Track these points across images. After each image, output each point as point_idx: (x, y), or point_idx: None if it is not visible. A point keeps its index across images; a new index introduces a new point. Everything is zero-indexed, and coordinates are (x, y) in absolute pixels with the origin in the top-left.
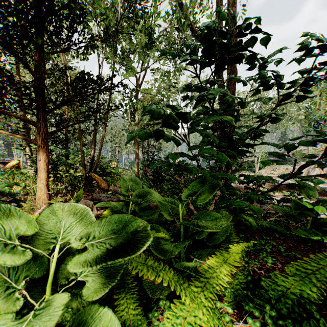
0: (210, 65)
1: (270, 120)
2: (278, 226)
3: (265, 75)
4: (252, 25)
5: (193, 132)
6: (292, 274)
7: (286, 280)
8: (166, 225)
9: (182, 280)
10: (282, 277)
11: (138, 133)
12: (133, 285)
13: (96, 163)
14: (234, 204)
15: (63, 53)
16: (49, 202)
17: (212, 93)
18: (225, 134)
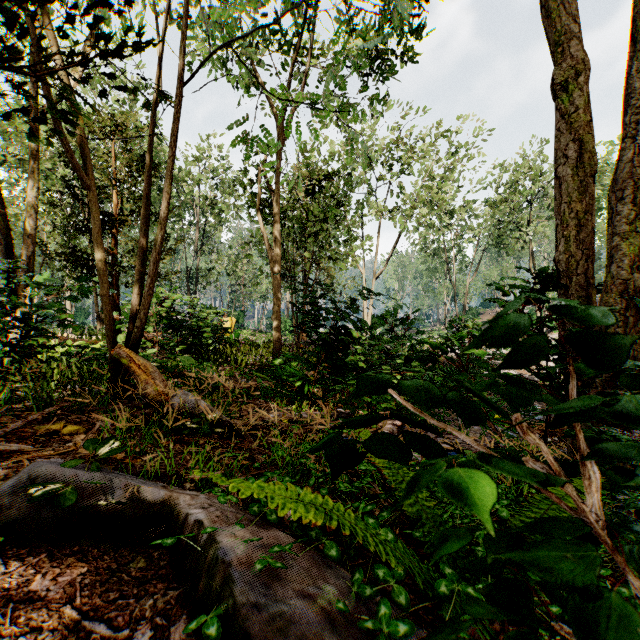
0: None
1: None
2: None
3: None
4: None
5: None
6: None
7: None
8: None
9: None
10: None
11: None
12: None
13: (141, 318)
14: None
15: None
16: None
17: None
18: None
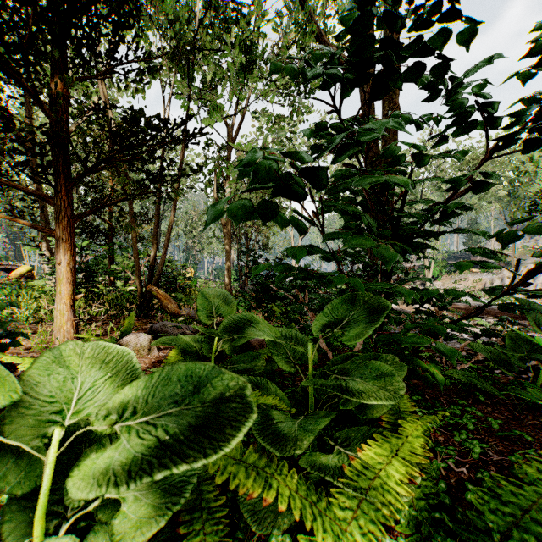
0: (362, 83)
1: (471, 187)
2: (481, 379)
3: (463, 104)
4: (441, 7)
5: (328, 211)
6: (528, 479)
7: (518, 493)
8: (279, 378)
9: (316, 495)
10: (510, 485)
11: (228, 206)
12: (218, 504)
13: (160, 270)
14: (406, 340)
15: (103, 83)
16: (75, 335)
17: (372, 128)
18: (385, 214)
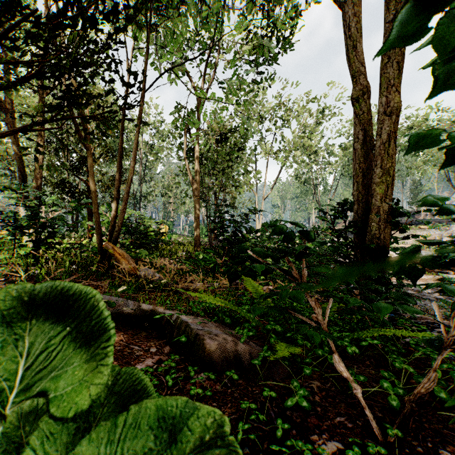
0: None
1: None
2: None
3: None
4: None
5: None
6: None
7: None
8: None
9: None
10: None
11: None
12: None
13: (119, 226)
14: None
15: None
16: None
17: None
18: None
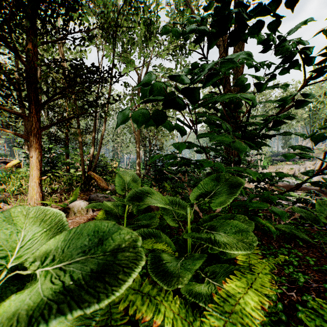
0: (223, 34)
1: (295, 104)
2: (298, 231)
3: (289, 49)
4: None
5: (199, 122)
6: None
7: None
8: (168, 229)
9: (192, 316)
10: None
11: (132, 113)
12: (123, 322)
13: (96, 162)
14: (252, 205)
15: (61, 47)
16: (41, 202)
17: (231, 58)
18: (237, 123)
